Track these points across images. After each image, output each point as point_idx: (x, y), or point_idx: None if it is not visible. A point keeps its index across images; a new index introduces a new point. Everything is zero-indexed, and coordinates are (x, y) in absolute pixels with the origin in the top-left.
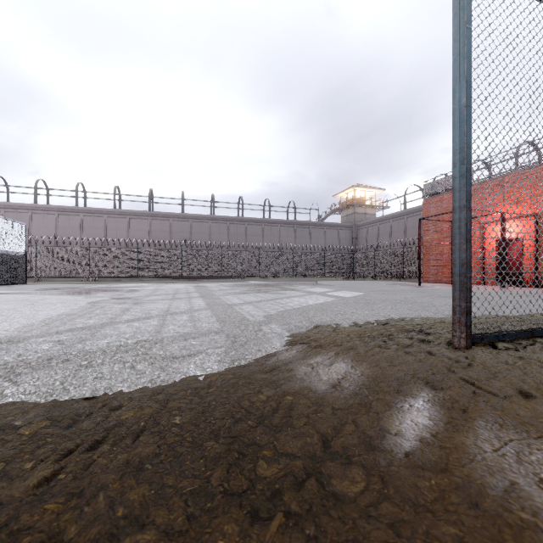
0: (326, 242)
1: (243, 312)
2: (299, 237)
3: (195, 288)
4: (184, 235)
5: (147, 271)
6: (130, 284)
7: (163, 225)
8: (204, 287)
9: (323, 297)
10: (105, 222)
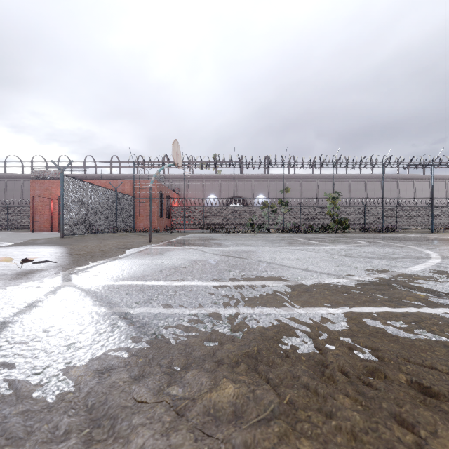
0: None
1: None
2: None
3: None
4: None
5: None
6: None
7: None
8: None
9: None
10: None
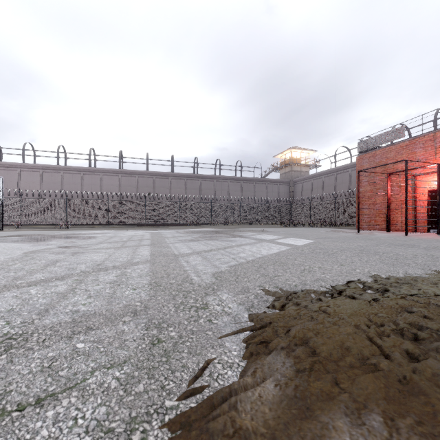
0: (267, 195)
1: (187, 267)
2: (245, 191)
3: (150, 235)
4: (148, 189)
5: (116, 219)
6: (94, 231)
7: (131, 180)
8: (159, 233)
9: (275, 245)
10: (82, 178)
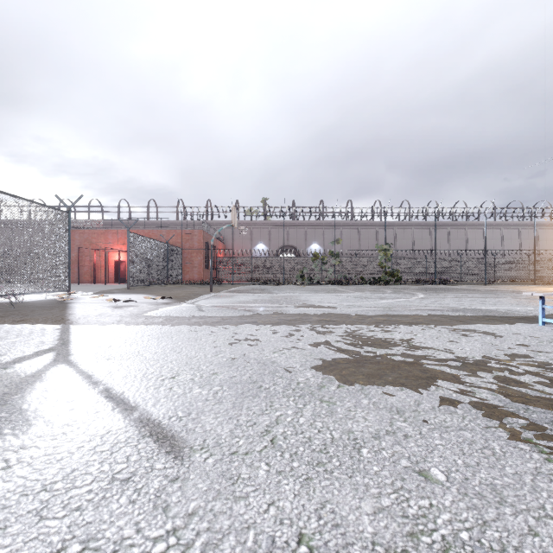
0: None
1: None
2: None
3: None
4: None
5: None
6: None
7: None
8: None
9: None
10: None
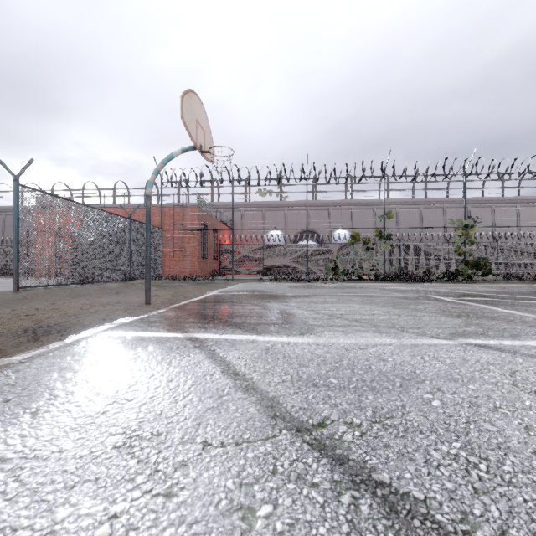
0: None
1: None
2: None
3: None
4: None
5: None
6: None
7: None
8: None
9: None
10: None
